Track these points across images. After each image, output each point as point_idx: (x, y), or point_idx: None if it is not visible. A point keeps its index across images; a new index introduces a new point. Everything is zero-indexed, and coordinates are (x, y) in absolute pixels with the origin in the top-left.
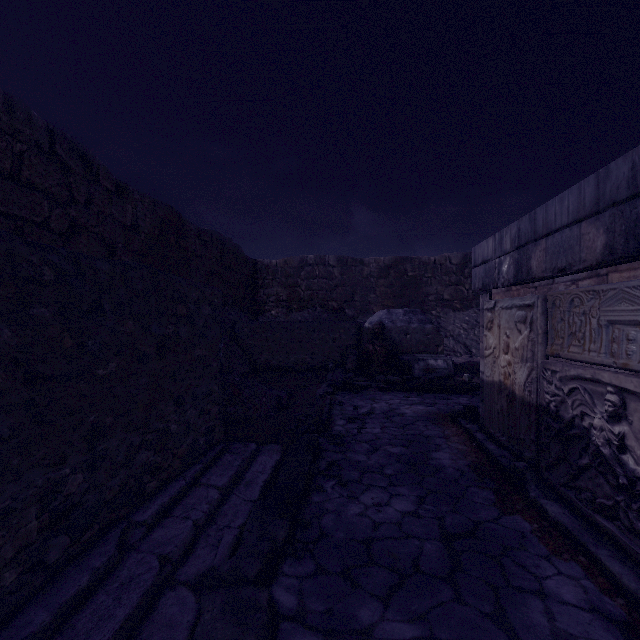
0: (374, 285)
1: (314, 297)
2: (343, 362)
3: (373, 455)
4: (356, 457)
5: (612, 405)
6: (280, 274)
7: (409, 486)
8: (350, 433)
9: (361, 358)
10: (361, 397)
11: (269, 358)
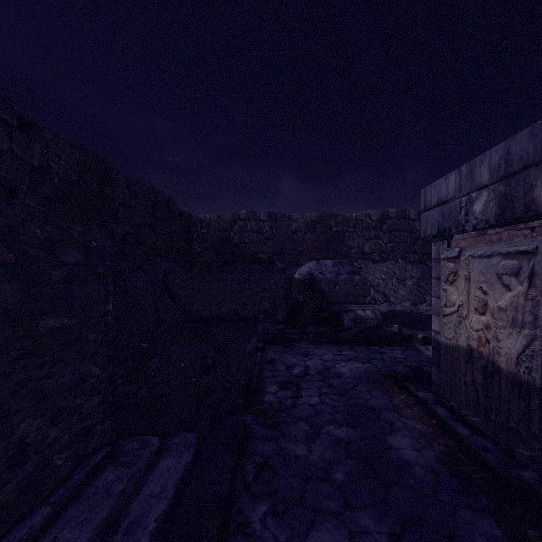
0: (301, 239)
1: (246, 250)
2: (273, 312)
3: (315, 444)
4: (293, 449)
5: None
6: (214, 228)
7: (372, 509)
8: (284, 405)
9: (292, 309)
10: (293, 352)
11: (201, 308)
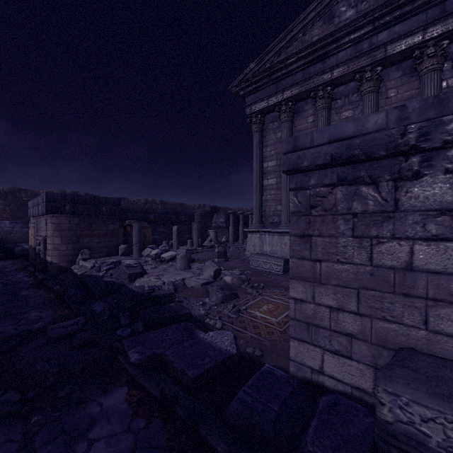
0: None
1: None
2: None
3: None
4: None
5: (38, 243)
6: None
7: None
8: None
9: None
10: None
11: None
